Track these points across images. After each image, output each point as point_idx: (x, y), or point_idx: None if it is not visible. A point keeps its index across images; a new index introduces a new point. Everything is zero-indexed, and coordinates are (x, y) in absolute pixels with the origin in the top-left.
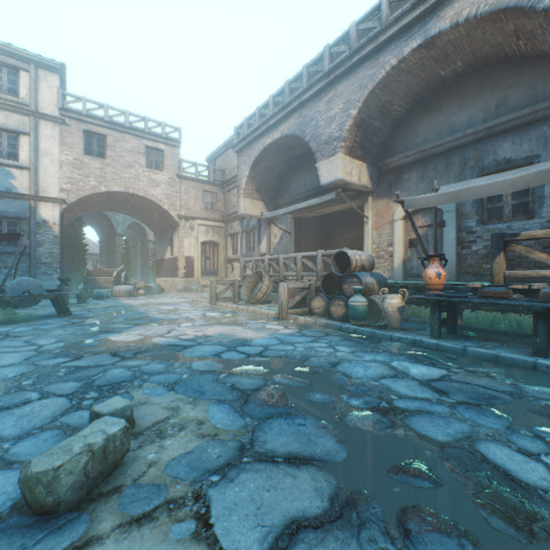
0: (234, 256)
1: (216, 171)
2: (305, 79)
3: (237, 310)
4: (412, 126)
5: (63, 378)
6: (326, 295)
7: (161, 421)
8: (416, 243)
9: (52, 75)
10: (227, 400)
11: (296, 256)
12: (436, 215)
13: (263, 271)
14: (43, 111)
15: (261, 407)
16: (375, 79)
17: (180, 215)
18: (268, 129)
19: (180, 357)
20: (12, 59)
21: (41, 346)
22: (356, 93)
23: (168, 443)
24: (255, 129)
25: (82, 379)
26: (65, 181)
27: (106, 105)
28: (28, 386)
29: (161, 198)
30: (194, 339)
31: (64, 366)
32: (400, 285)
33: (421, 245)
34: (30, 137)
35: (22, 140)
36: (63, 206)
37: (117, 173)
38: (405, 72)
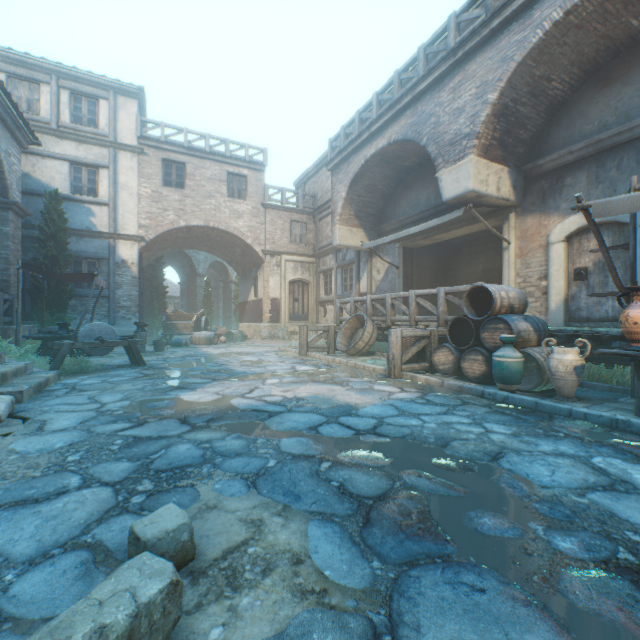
0: (326, 297)
1: (306, 197)
2: (421, 64)
3: (333, 363)
4: (580, 109)
5: (115, 454)
6: (456, 346)
7: (234, 548)
8: (585, 274)
9: (131, 101)
10: (335, 515)
11: (409, 295)
12: (621, 232)
13: (365, 315)
14: (122, 141)
15: (394, 537)
16: (527, 45)
17: (265, 250)
18: (371, 136)
19: (265, 430)
20: (92, 88)
21: (104, 405)
22: (496, 69)
23: (245, 602)
24: (354, 138)
25: (138, 457)
26: (144, 217)
27: (186, 129)
28: (73, 464)
29: (243, 232)
30: (282, 402)
31: (121, 435)
32: (567, 334)
33: (613, 273)
34: (109, 171)
35: (102, 174)
36: (141, 244)
37: (196, 204)
38: (573, 28)
